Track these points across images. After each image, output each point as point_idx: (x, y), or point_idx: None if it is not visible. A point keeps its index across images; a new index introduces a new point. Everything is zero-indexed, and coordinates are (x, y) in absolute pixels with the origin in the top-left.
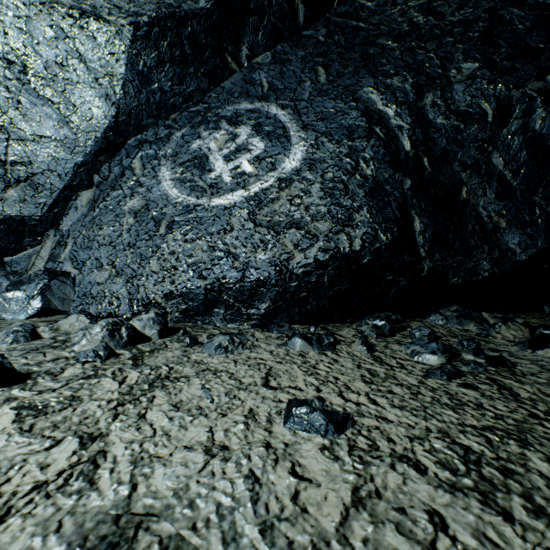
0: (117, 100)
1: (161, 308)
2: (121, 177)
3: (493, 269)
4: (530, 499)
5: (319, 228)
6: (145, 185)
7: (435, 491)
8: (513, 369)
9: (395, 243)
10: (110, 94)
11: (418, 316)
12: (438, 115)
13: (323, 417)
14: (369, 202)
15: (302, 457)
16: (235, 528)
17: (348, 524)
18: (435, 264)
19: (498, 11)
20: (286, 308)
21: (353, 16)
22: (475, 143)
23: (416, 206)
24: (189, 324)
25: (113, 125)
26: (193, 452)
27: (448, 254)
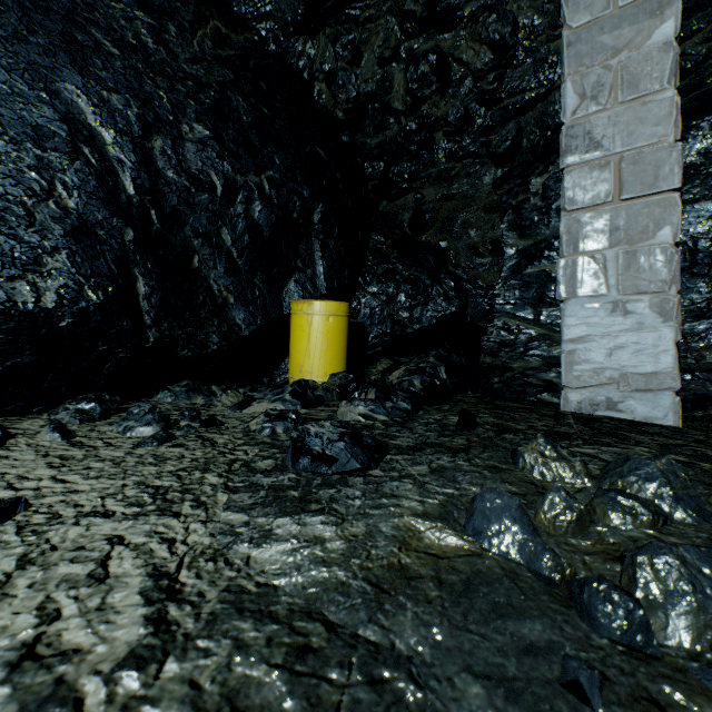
0: None
1: None
2: None
3: (222, 342)
4: (198, 500)
5: None
6: None
7: (120, 523)
8: (221, 427)
9: (111, 305)
10: None
11: (145, 396)
12: (170, 167)
13: None
14: (73, 245)
15: None
16: None
17: (10, 584)
18: (163, 334)
19: (228, 91)
20: None
21: None
22: (207, 213)
23: (141, 265)
24: None
25: None
26: None
27: (178, 325)
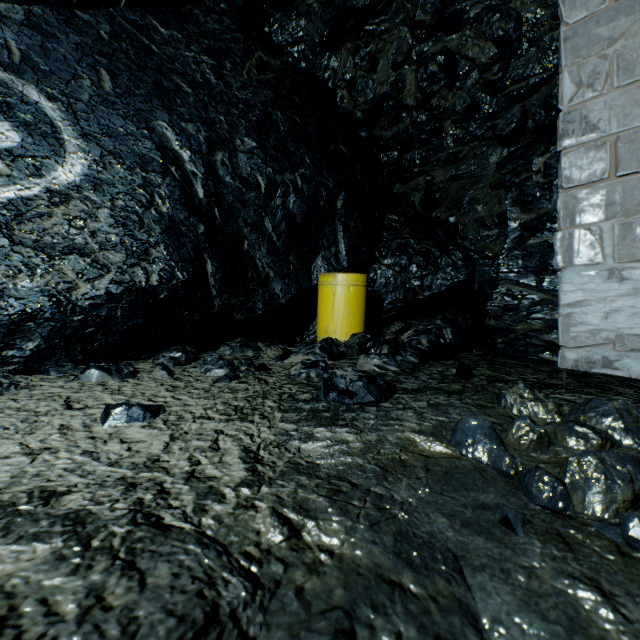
0: None
1: None
2: None
3: (265, 308)
4: (263, 415)
5: (110, 258)
6: None
7: (219, 423)
8: (269, 372)
9: (191, 282)
10: None
11: (210, 350)
12: (227, 174)
13: (141, 409)
14: (167, 240)
15: (127, 435)
16: (88, 471)
17: (170, 447)
18: (224, 302)
19: (269, 108)
20: (66, 347)
21: (145, 32)
22: (254, 207)
23: (209, 250)
24: None
25: None
26: (13, 458)
27: (234, 295)
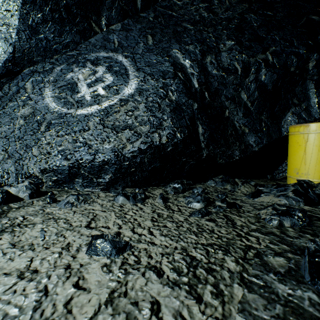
0: (13, 42)
1: (38, 179)
2: (17, 93)
3: (241, 155)
4: (217, 287)
5: (142, 129)
6: (33, 99)
7: (162, 287)
8: (239, 209)
9: (186, 139)
10: (8, 38)
11: (202, 181)
12: (213, 69)
13: (110, 245)
14: (172, 115)
15: (87, 273)
16: None
17: (96, 318)
18: (210, 152)
19: (244, 15)
20: (122, 178)
21: (170, 8)
22: (232, 86)
23: (200, 119)
24: (59, 189)
25: (11, 58)
26: (9, 277)
27: (217, 146)
